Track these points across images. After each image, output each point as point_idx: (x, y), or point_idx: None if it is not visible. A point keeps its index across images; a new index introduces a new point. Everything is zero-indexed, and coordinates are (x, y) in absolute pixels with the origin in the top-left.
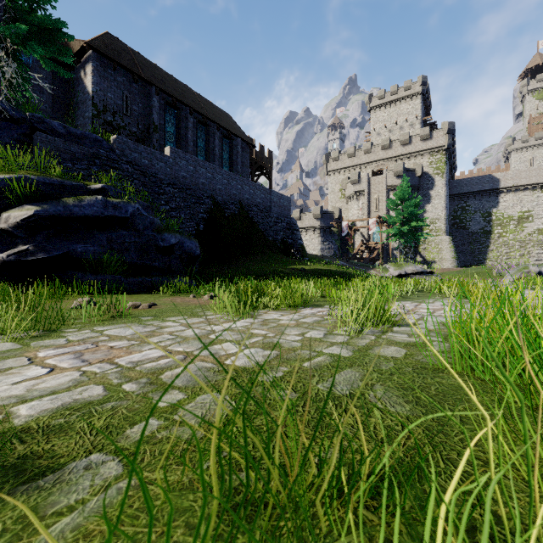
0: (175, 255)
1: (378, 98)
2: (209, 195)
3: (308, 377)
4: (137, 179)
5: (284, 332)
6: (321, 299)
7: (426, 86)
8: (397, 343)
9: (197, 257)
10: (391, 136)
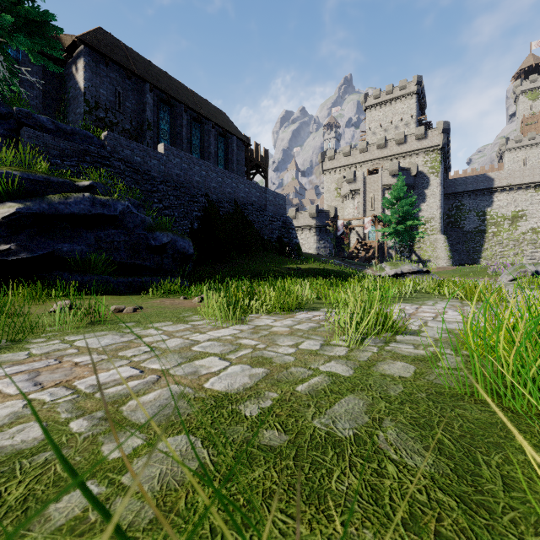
0: (167, 255)
1: (374, 98)
2: (204, 193)
3: (302, 409)
4: (129, 176)
5: (276, 342)
6: (317, 300)
7: (421, 85)
8: (403, 356)
9: (190, 256)
10: (386, 135)
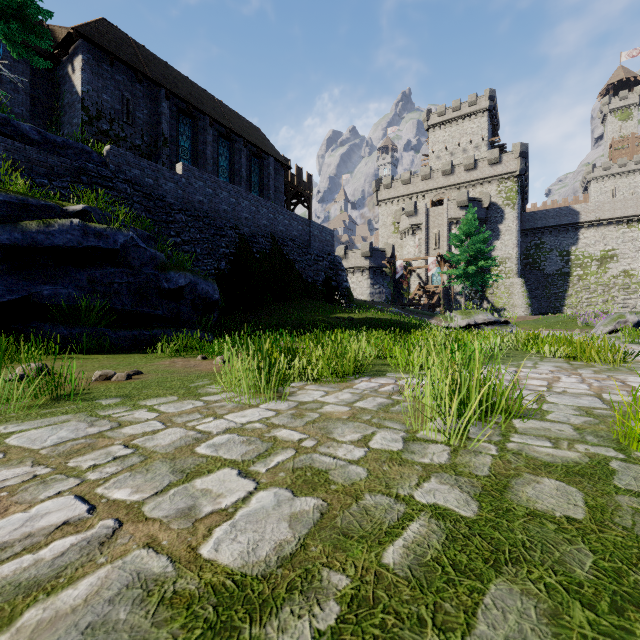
0: (185, 301)
1: (438, 115)
2: (233, 225)
3: (408, 635)
4: (139, 203)
5: (332, 434)
6: (380, 361)
7: (493, 101)
8: (546, 465)
9: (215, 303)
10: (453, 160)
